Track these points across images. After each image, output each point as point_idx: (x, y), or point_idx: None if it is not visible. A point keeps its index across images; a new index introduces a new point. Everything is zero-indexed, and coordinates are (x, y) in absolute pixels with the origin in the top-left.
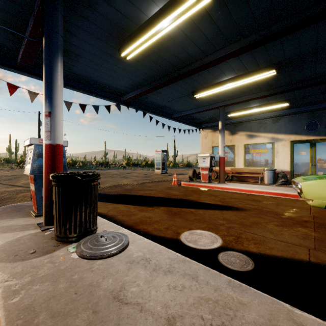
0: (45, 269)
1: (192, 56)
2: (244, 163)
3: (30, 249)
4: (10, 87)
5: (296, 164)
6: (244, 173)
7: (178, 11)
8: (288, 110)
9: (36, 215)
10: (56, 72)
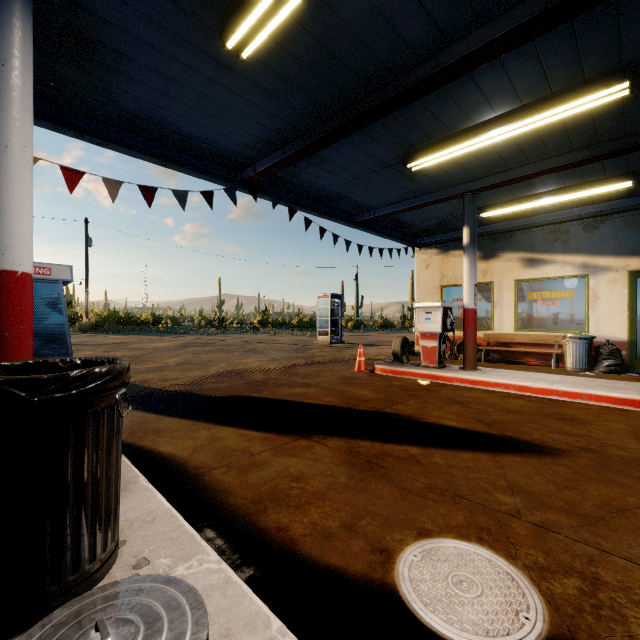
0: None
1: (412, 47)
2: (516, 323)
3: None
4: None
5: None
6: (515, 346)
7: None
8: (623, 200)
9: None
10: None
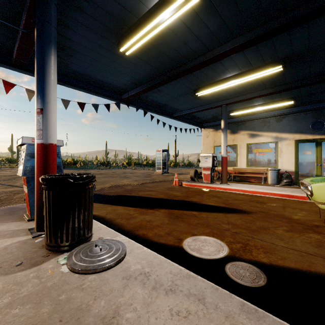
0: (29, 286)
1: (195, 51)
2: (247, 163)
3: (16, 260)
4: (5, 84)
5: (300, 164)
6: (246, 173)
7: (180, 0)
8: (292, 108)
9: (29, 219)
10: (48, 66)
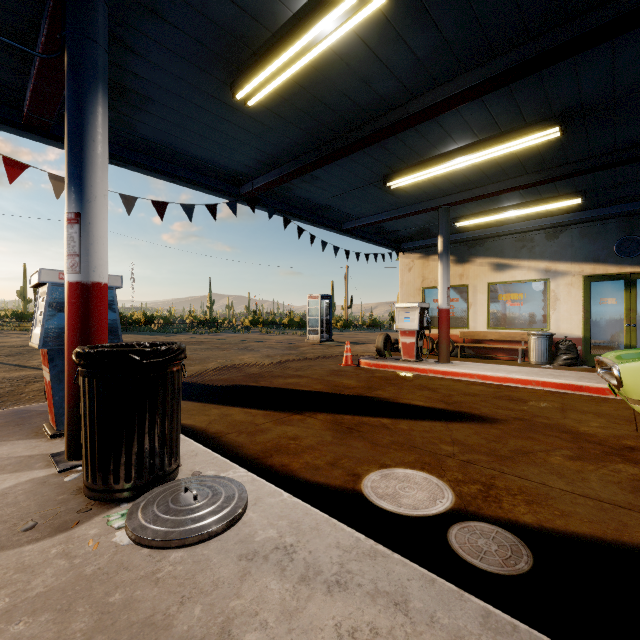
0: (48, 574)
1: (385, 98)
2: (488, 322)
3: (24, 520)
4: (8, 165)
5: (595, 323)
6: (487, 342)
7: None
8: (578, 213)
9: (54, 433)
10: (92, 127)
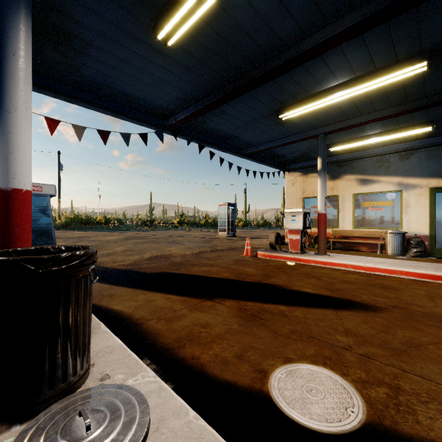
0: None
1: (282, 38)
2: (354, 223)
3: None
4: None
5: (439, 224)
6: (353, 238)
7: None
8: (425, 139)
9: None
10: (11, 41)
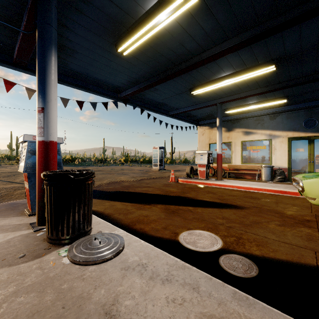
0: (33, 276)
1: (190, 51)
2: (241, 160)
3: (19, 253)
4: (6, 83)
5: (293, 161)
6: (241, 170)
7: (176, 3)
8: (285, 107)
9: (30, 214)
10: (49, 66)
